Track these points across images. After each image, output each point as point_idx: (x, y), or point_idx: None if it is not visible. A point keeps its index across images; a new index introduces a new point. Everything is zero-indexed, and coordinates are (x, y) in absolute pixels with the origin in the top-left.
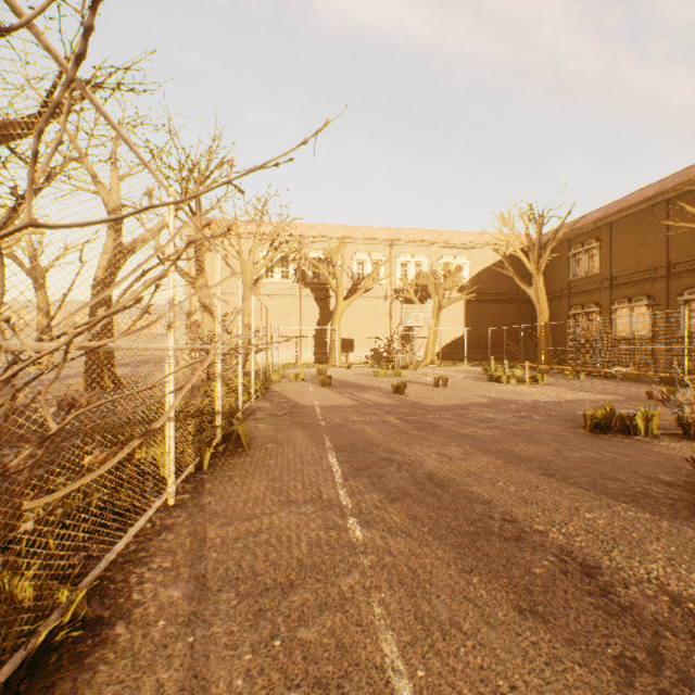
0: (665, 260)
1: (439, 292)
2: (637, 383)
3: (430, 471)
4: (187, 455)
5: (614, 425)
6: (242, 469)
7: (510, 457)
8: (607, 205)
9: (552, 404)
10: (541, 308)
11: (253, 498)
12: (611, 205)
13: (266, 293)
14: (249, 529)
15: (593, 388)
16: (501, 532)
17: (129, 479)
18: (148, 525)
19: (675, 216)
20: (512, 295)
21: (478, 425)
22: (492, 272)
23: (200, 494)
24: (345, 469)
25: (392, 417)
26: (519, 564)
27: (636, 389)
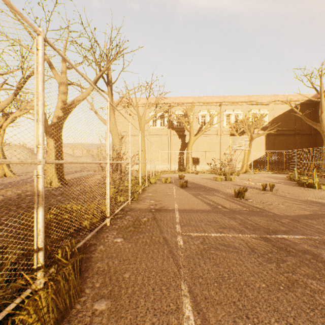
0: None
1: (250, 130)
2: None
3: None
4: None
5: None
6: None
7: None
8: None
9: None
10: None
11: None
12: None
13: (152, 134)
14: None
15: None
16: None
17: None
18: None
19: None
20: (296, 131)
21: None
22: (283, 117)
23: None
24: None
25: (253, 234)
26: None
27: None
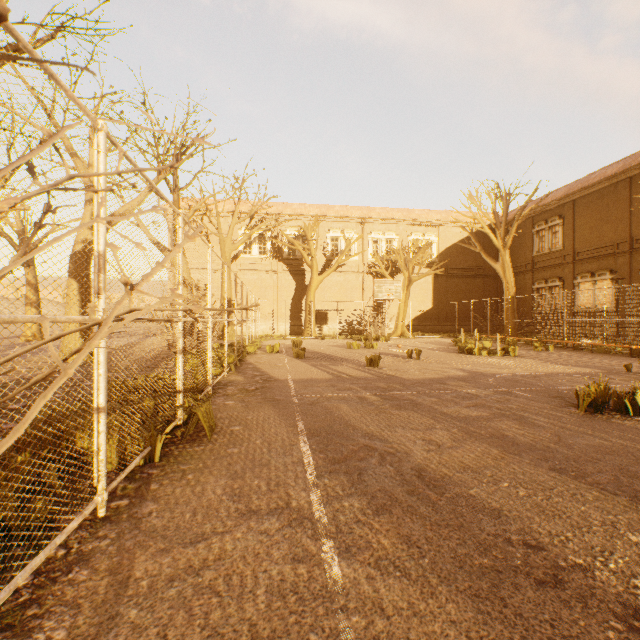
0: (627, 235)
1: (409, 267)
2: (608, 355)
3: (418, 465)
4: (130, 448)
5: (607, 403)
6: (200, 461)
7: (507, 445)
8: (570, 184)
9: (531, 378)
10: (507, 282)
11: (205, 507)
12: (574, 184)
13: (244, 269)
14: (190, 561)
15: (565, 360)
16: (528, 569)
17: (51, 483)
18: (59, 552)
19: (638, 193)
20: (477, 271)
21: (460, 402)
22: (459, 248)
23: (141, 499)
24: (319, 461)
25: (368, 393)
26: (573, 637)
27: (609, 361)
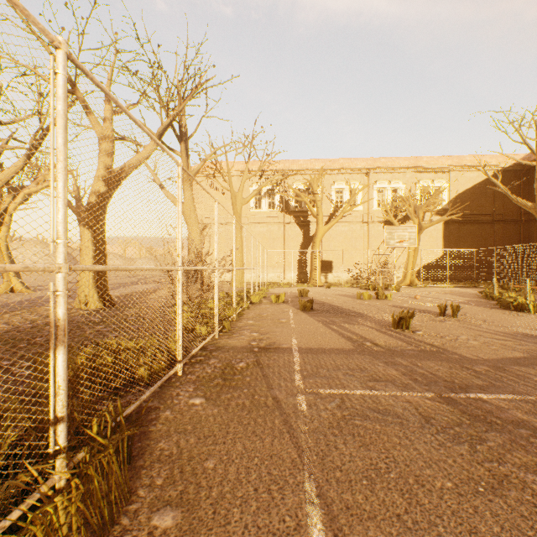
0: None
1: (418, 214)
2: None
3: None
4: None
5: None
6: None
7: None
8: None
9: None
10: None
11: None
12: None
13: (255, 222)
14: None
15: None
16: None
17: None
18: None
19: None
20: (495, 216)
21: None
22: (473, 193)
23: None
24: None
25: (426, 392)
26: None
27: None
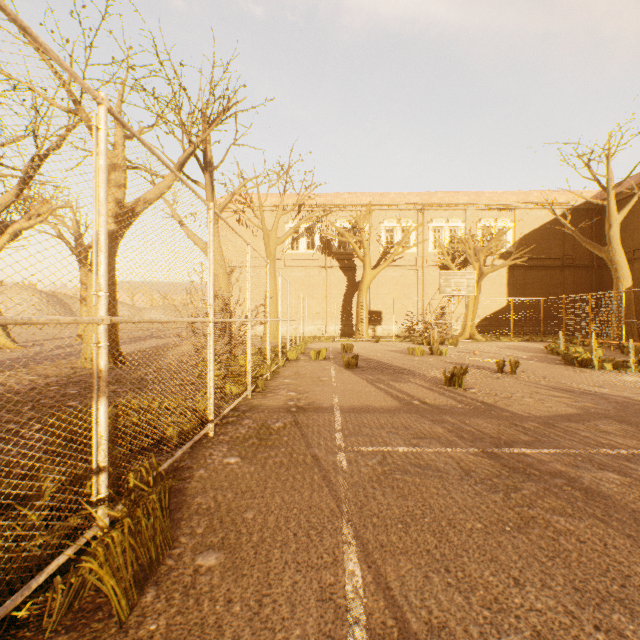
0: None
1: (479, 258)
2: None
3: None
4: None
5: None
6: None
7: None
8: None
9: None
10: (617, 272)
11: None
12: None
13: (291, 265)
14: None
15: None
16: None
17: None
18: None
19: None
20: (565, 261)
21: None
22: (540, 234)
23: None
24: None
25: (470, 448)
26: None
27: None
